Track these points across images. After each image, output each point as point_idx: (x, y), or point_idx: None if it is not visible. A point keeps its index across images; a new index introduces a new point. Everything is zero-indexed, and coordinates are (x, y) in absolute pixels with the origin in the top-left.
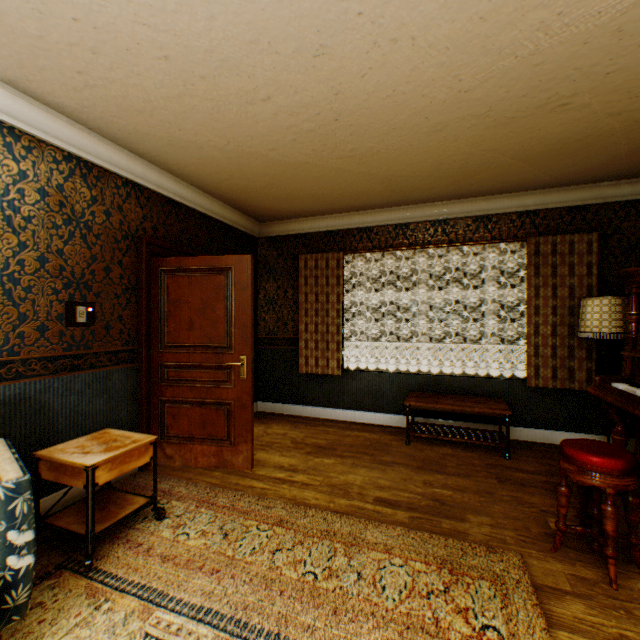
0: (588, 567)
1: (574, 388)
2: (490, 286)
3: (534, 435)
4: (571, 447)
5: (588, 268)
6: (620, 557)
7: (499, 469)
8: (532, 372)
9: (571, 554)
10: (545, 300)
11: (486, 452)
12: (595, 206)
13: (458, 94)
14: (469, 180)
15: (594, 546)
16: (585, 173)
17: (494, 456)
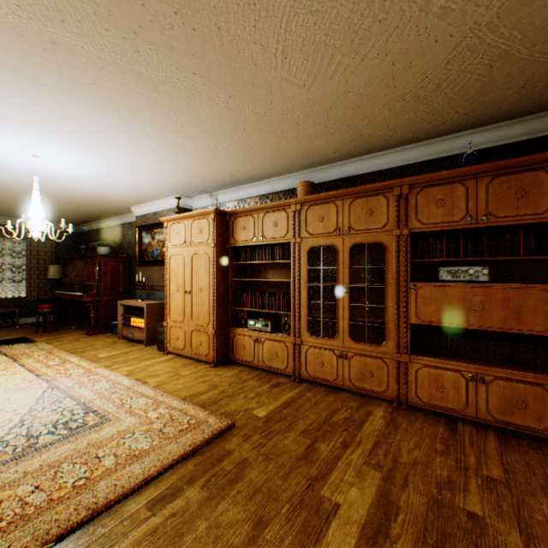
0: (46, 333)
1: (48, 298)
2: (9, 257)
3: (31, 320)
4: (41, 305)
5: (53, 253)
6: (54, 331)
7: (16, 329)
8: (30, 294)
9: (41, 333)
10: (36, 264)
11: (9, 328)
12: (56, 231)
13: (5, 202)
14: (0, 212)
15: (47, 329)
16: (51, 220)
17: (13, 328)
